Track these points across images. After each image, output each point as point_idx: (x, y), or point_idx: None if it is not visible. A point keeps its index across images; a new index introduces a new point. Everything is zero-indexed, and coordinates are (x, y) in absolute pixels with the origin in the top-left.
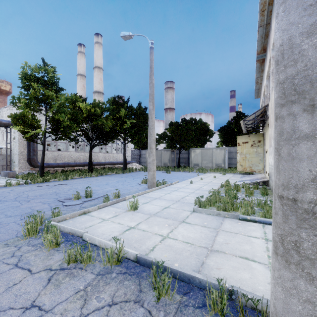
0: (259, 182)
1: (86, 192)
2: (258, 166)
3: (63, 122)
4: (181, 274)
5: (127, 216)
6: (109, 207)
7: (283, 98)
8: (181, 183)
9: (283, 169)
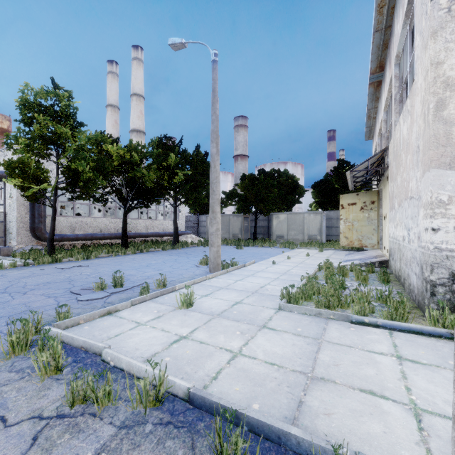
0: (374, 262)
1: (114, 279)
2: (371, 239)
3: (83, 173)
4: (265, 427)
5: (175, 318)
6: (149, 303)
7: None
8: (259, 263)
9: None
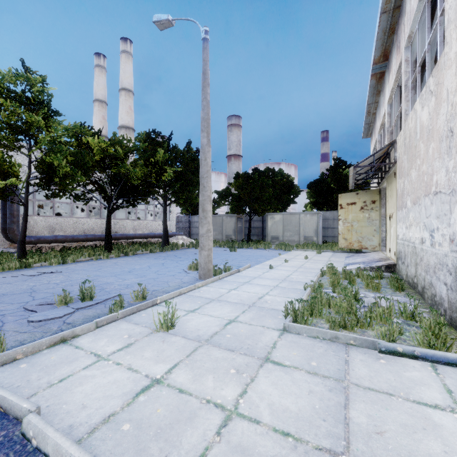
0: (380, 266)
1: (82, 290)
2: (371, 240)
3: (58, 167)
4: None
5: (150, 347)
6: (120, 323)
7: None
8: (254, 268)
9: None
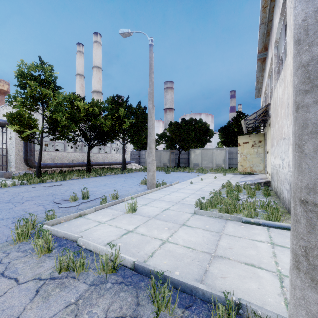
0: (260, 182)
1: (83, 193)
2: (259, 167)
3: (60, 121)
4: (182, 284)
5: (124, 219)
6: (107, 209)
7: (306, 83)
8: (181, 183)
9: (307, 168)
